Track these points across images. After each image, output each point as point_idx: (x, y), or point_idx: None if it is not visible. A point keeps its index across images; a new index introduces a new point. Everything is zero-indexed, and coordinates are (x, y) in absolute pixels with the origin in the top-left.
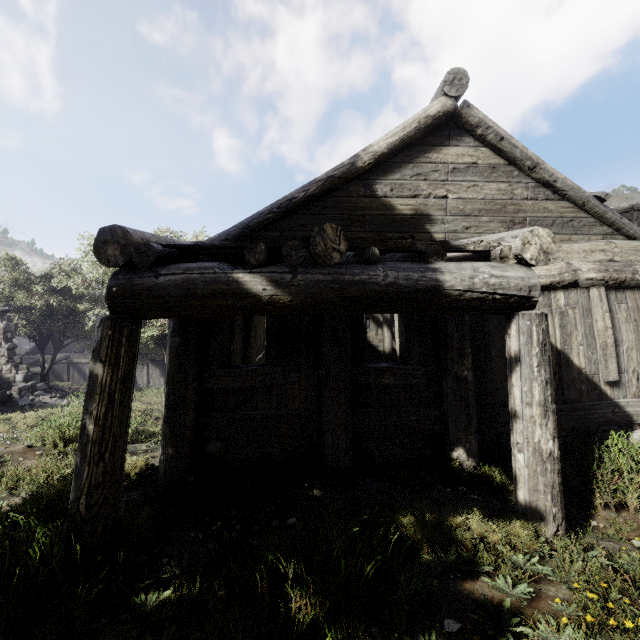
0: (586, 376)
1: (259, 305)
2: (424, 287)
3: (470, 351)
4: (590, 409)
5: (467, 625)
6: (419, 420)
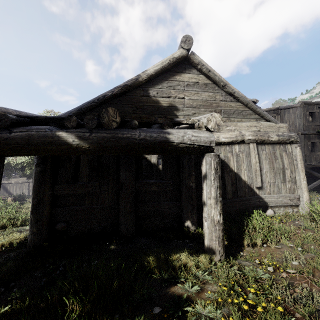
0: (247, 185)
1: (71, 149)
2: (159, 141)
3: (194, 173)
4: (249, 200)
5: (164, 309)
6: (169, 208)
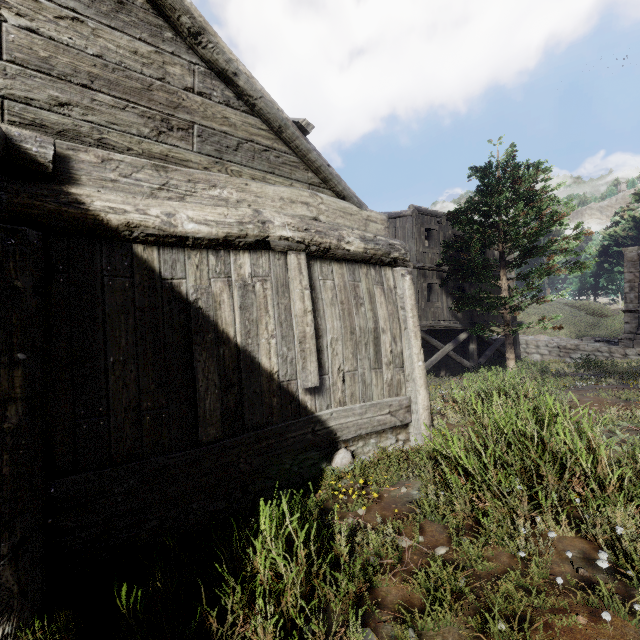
0: (279, 384)
1: None
2: None
3: (24, 358)
4: (283, 433)
5: None
6: None
